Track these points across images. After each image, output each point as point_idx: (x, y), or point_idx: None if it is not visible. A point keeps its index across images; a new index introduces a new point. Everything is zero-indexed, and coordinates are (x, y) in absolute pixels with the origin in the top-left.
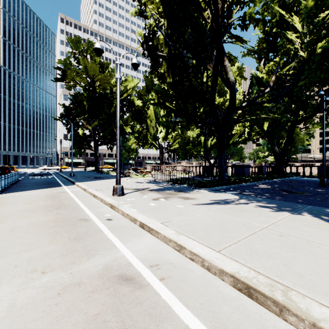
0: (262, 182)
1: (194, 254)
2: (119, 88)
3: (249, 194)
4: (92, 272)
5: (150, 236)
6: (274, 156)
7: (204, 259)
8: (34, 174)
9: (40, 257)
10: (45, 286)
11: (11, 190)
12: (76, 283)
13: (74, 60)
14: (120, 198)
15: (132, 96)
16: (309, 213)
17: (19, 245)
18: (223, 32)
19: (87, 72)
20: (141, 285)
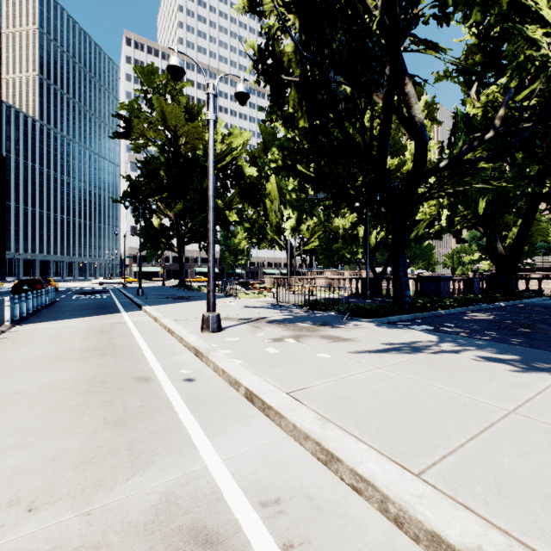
0: (476, 308)
1: (362, 480)
2: (213, 137)
3: (455, 331)
4: (133, 513)
5: (266, 422)
6: (495, 260)
7: (388, 496)
8: (82, 290)
9: (37, 465)
10: (23, 549)
11: (36, 318)
12: (91, 546)
13: (146, 103)
14: (213, 337)
15: (241, 160)
16: None
17: (8, 433)
18: (404, 31)
19: (165, 122)
20: None
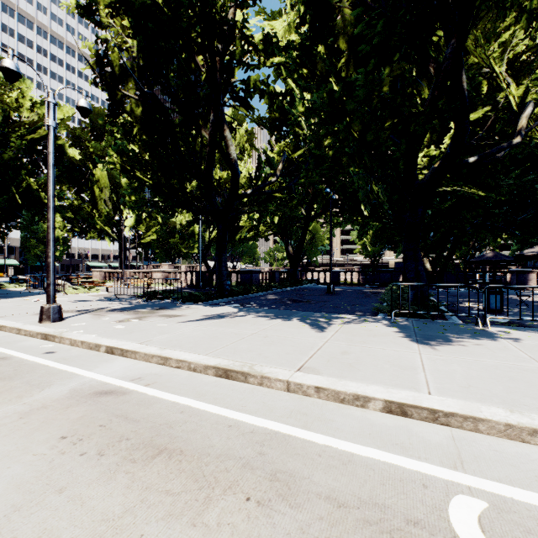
0: (273, 291)
1: (181, 361)
2: (53, 142)
3: (253, 306)
4: (57, 397)
5: (125, 359)
6: (288, 259)
7: (191, 362)
8: None
9: None
10: None
11: None
12: (39, 408)
13: None
14: (57, 325)
15: (61, 139)
16: (299, 318)
17: None
18: (223, 91)
19: None
20: (125, 392)
